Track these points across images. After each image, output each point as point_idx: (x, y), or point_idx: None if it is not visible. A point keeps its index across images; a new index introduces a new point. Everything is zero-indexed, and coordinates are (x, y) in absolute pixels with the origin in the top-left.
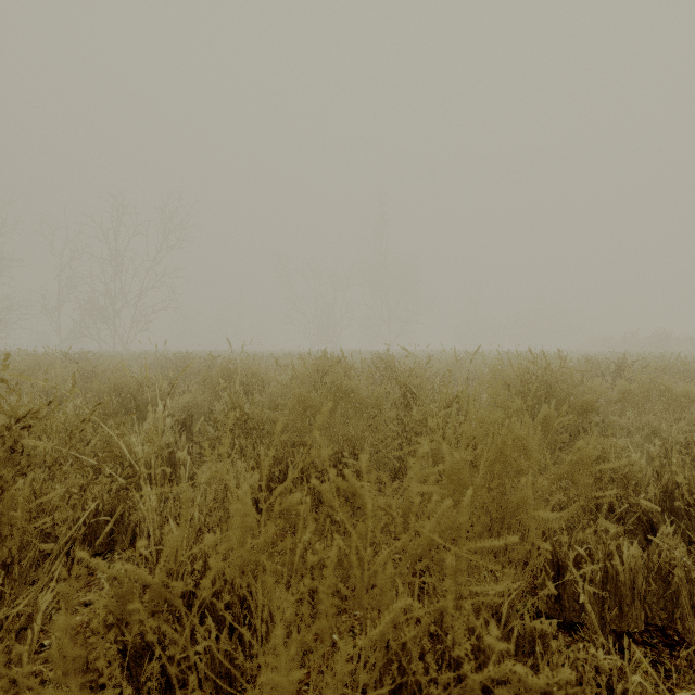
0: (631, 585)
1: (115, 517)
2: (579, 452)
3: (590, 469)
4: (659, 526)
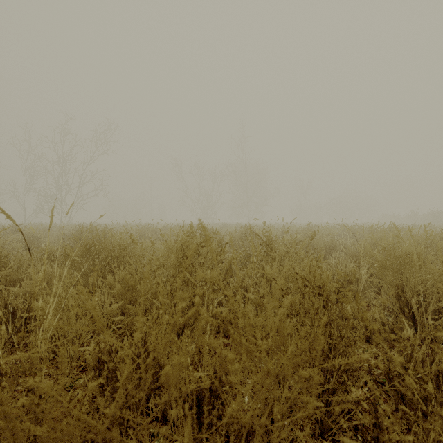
0: None
1: None
2: None
3: None
4: None
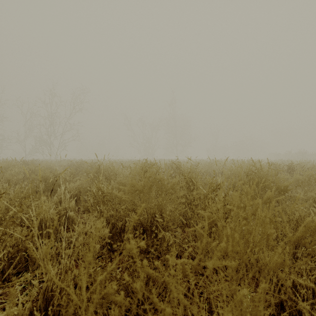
0: None
1: (16, 261)
2: (307, 225)
3: (314, 237)
4: None
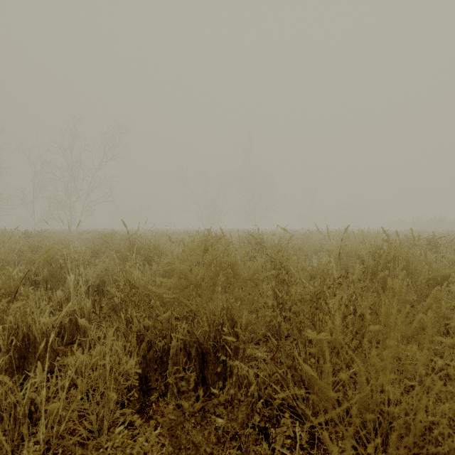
0: None
1: None
2: None
3: None
4: None
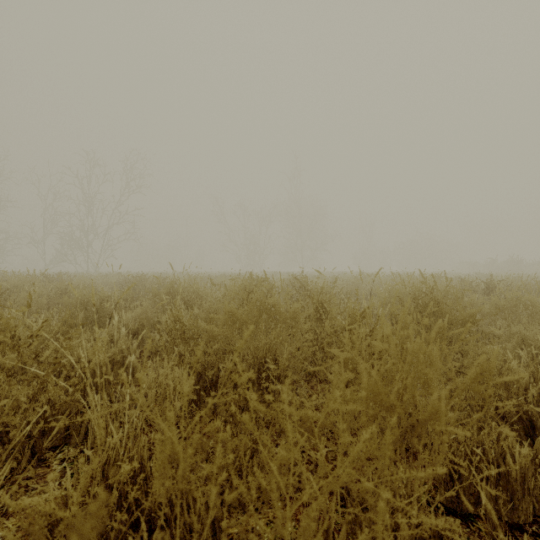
0: (522, 482)
1: (62, 421)
2: (481, 366)
3: (491, 382)
4: (537, 423)
